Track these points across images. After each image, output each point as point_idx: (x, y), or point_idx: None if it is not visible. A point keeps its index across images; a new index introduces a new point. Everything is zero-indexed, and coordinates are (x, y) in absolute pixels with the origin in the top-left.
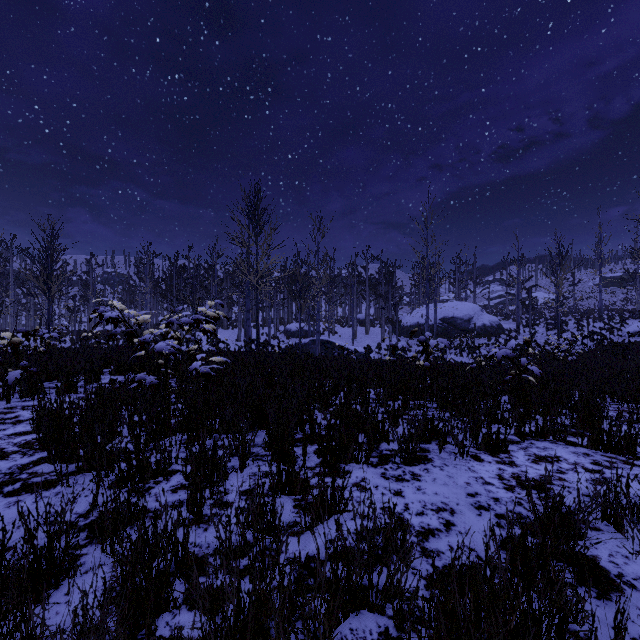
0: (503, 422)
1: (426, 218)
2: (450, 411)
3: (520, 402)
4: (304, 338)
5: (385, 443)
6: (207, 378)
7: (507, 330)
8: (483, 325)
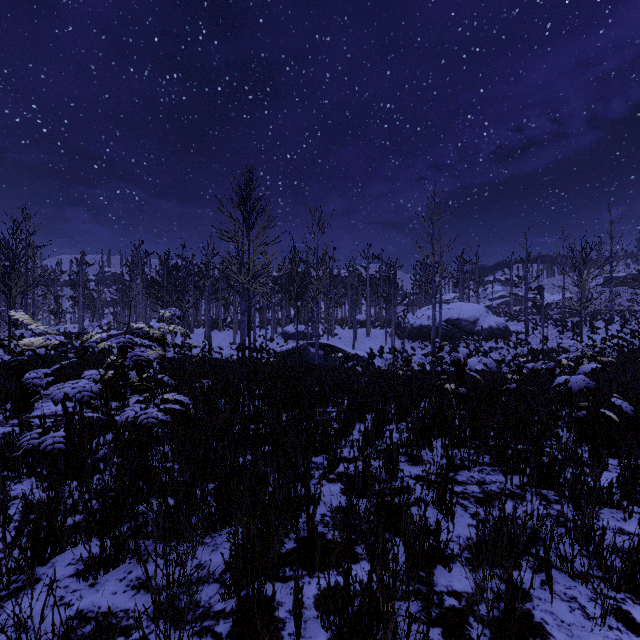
0: (612, 503)
1: (432, 214)
2: (520, 477)
3: (635, 469)
4: (302, 340)
5: (441, 568)
6: (149, 430)
7: (514, 332)
8: (489, 327)
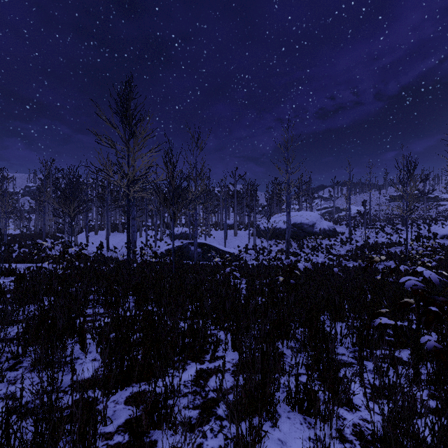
0: None
1: (287, 141)
2: None
3: None
4: (185, 240)
5: None
6: None
7: (340, 233)
8: (323, 229)
